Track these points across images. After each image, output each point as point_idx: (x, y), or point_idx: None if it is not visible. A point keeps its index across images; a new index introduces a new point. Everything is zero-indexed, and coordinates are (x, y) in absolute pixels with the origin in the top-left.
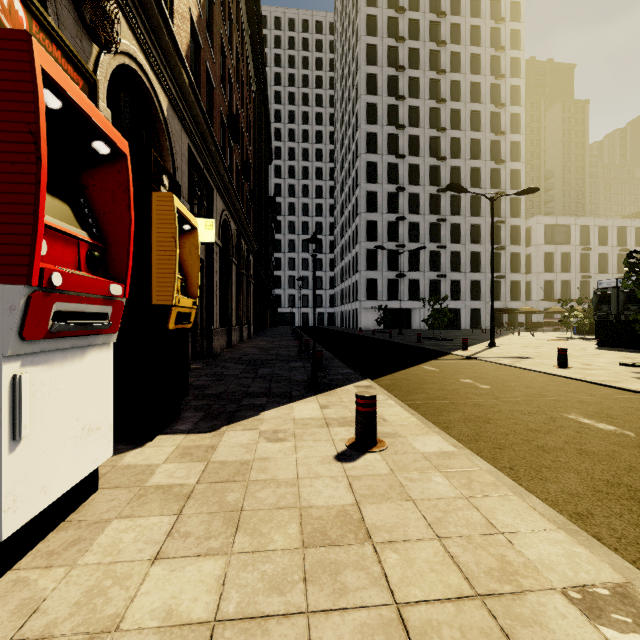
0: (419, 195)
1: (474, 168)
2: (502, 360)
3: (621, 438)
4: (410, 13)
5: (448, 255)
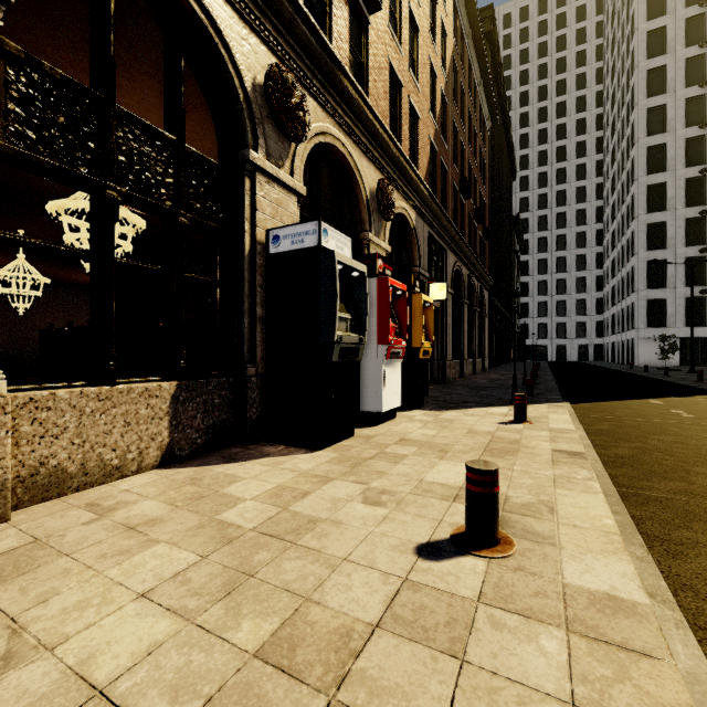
0: None
1: None
2: None
3: None
4: None
5: None
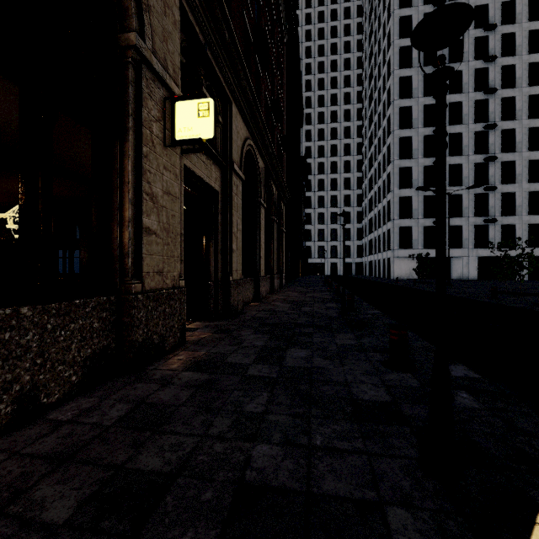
0: (461, 135)
1: (533, 96)
2: None
3: None
4: None
5: (498, 197)
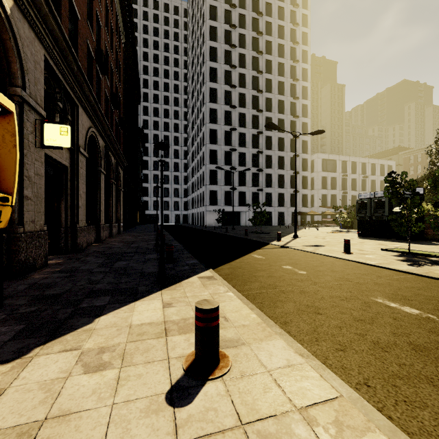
0: (245, 134)
1: (280, 119)
2: (306, 248)
3: (431, 324)
4: (239, 9)
5: (264, 176)
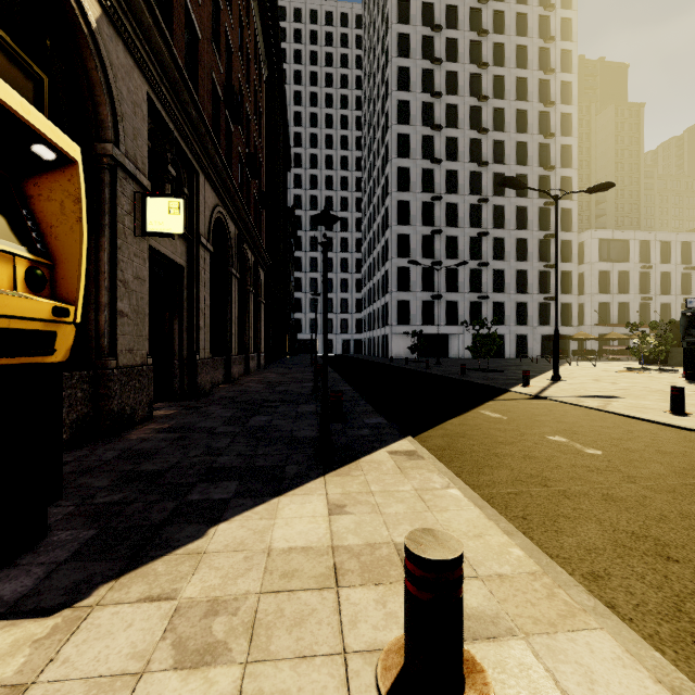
0: (458, 205)
1: (520, 175)
2: (585, 401)
3: None
4: None
5: (490, 274)
